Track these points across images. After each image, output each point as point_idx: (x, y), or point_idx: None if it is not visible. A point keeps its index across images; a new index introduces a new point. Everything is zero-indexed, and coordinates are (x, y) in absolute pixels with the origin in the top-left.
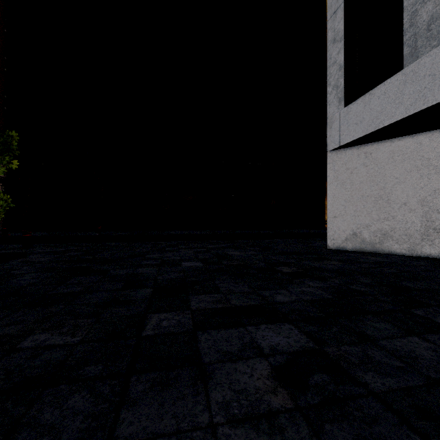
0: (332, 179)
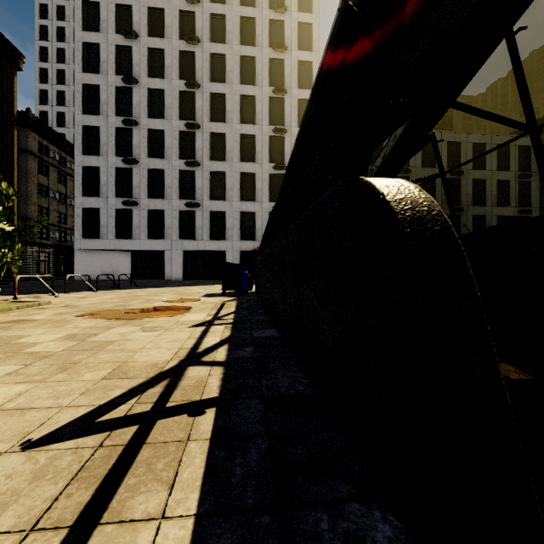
0: (76, 258)
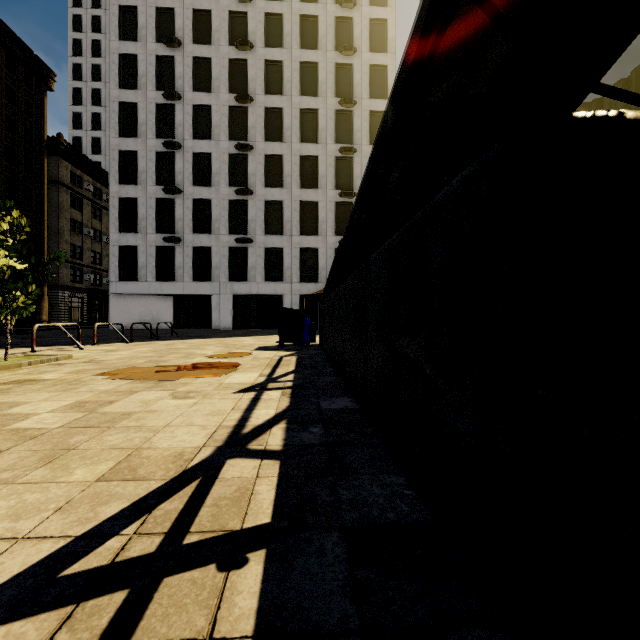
0: (112, 304)
